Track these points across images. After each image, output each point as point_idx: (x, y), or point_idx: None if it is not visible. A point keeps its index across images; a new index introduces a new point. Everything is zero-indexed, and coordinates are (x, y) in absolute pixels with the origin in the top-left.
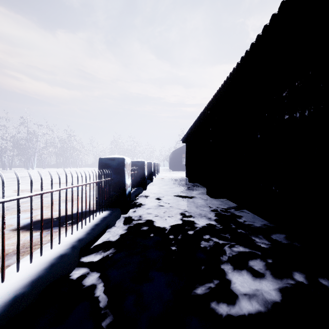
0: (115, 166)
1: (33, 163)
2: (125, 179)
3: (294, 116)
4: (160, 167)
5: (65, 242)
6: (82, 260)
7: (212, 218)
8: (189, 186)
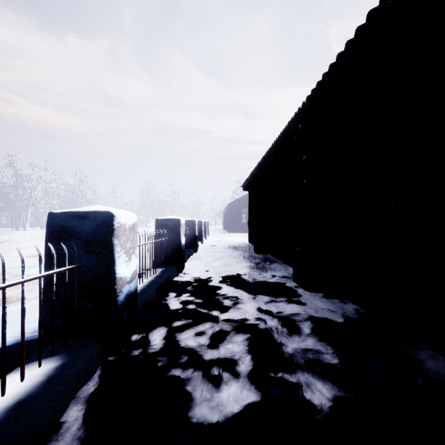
0: (87, 234)
1: (24, 221)
2: (115, 265)
3: None
4: (210, 227)
5: None
6: None
7: (339, 370)
8: (258, 260)
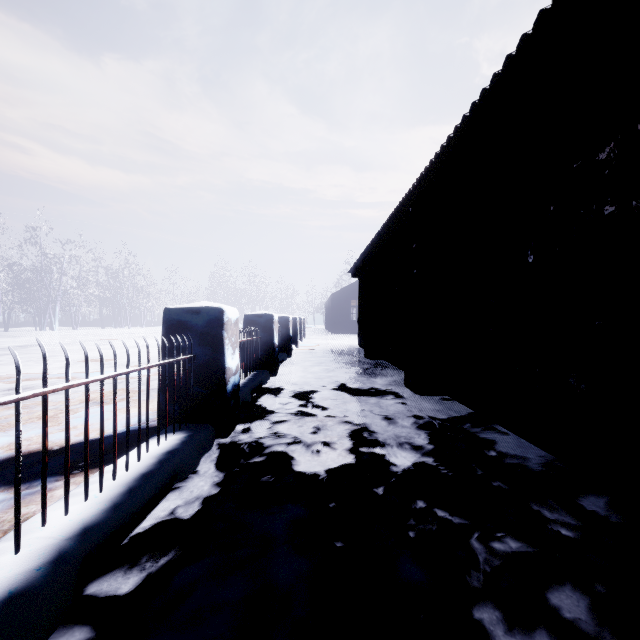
0: (201, 328)
1: (52, 318)
2: (225, 356)
3: (634, 208)
4: (307, 326)
5: (42, 541)
6: (86, 594)
7: (425, 447)
8: (367, 366)
